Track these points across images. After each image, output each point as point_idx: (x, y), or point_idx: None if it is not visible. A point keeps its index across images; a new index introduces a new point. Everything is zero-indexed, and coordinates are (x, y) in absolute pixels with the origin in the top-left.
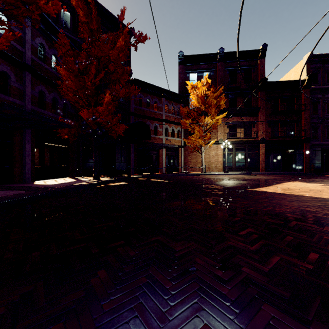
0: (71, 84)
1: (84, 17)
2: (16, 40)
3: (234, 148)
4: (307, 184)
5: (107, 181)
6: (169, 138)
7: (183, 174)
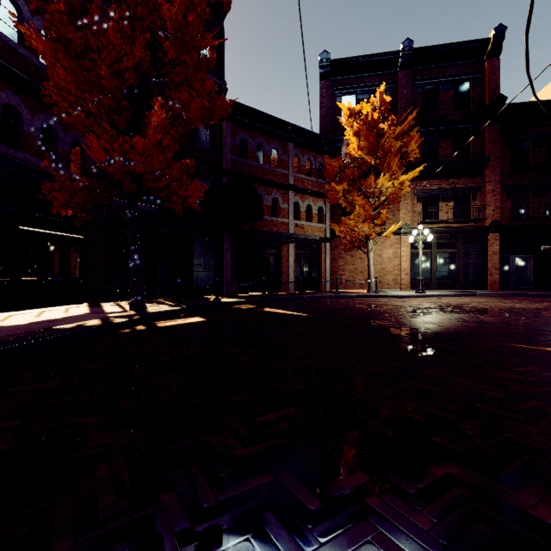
0: (67, 79)
1: None
2: None
3: (434, 242)
4: None
5: (159, 314)
6: (301, 223)
7: (331, 295)
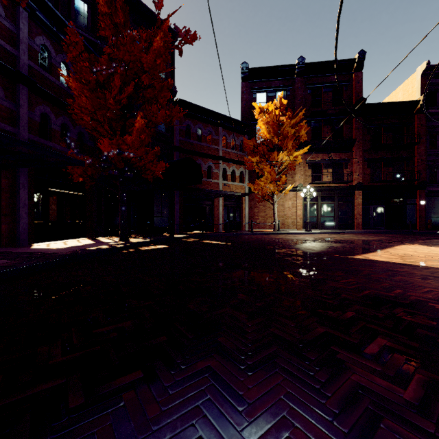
0: (86, 102)
1: (105, 6)
2: (5, 38)
3: (319, 196)
4: (432, 249)
5: (139, 243)
6: (228, 183)
7: (248, 233)
